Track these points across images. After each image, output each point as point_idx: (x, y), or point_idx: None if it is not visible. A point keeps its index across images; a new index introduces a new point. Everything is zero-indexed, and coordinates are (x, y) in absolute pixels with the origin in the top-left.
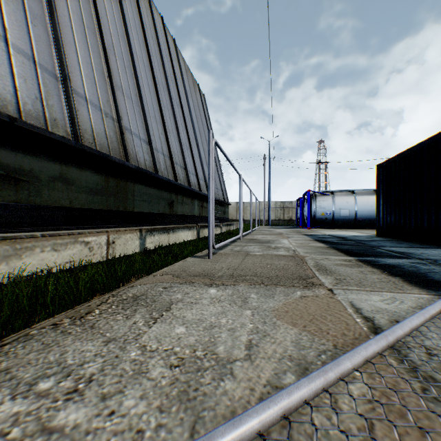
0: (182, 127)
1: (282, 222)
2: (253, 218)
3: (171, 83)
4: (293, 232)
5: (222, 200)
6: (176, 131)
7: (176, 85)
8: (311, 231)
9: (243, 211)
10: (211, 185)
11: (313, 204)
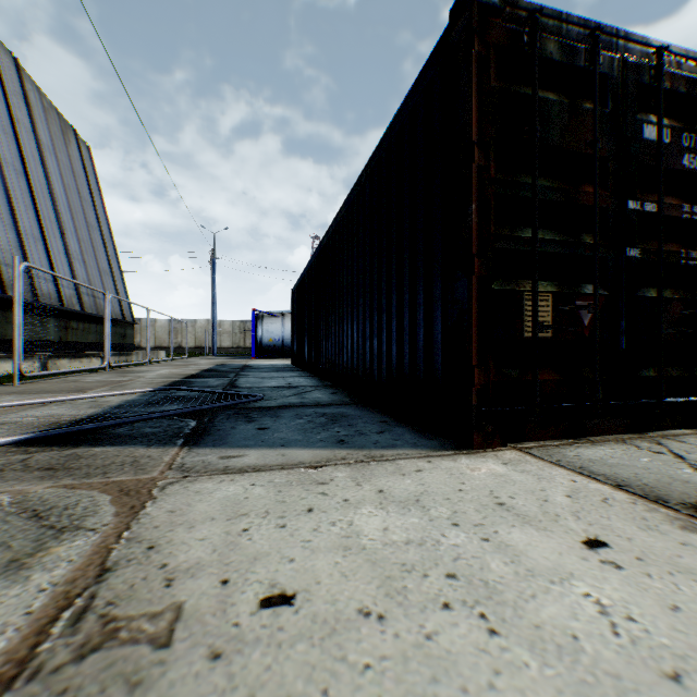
0: (29, 207)
1: (243, 351)
2: (199, 344)
3: (6, 137)
4: (215, 363)
5: (119, 317)
6: (12, 215)
7: (18, 139)
8: (242, 362)
9: (181, 334)
10: (19, 312)
11: (259, 328)
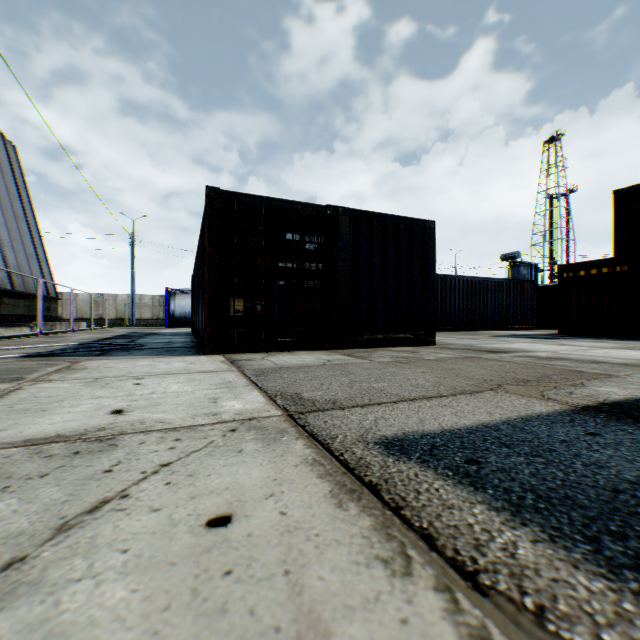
0: None
1: (163, 322)
2: (120, 316)
3: None
4: (130, 331)
5: (44, 293)
6: None
7: None
8: (154, 330)
9: (103, 307)
10: None
11: (172, 303)
